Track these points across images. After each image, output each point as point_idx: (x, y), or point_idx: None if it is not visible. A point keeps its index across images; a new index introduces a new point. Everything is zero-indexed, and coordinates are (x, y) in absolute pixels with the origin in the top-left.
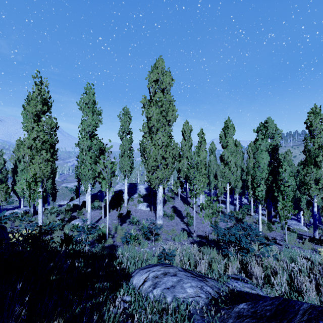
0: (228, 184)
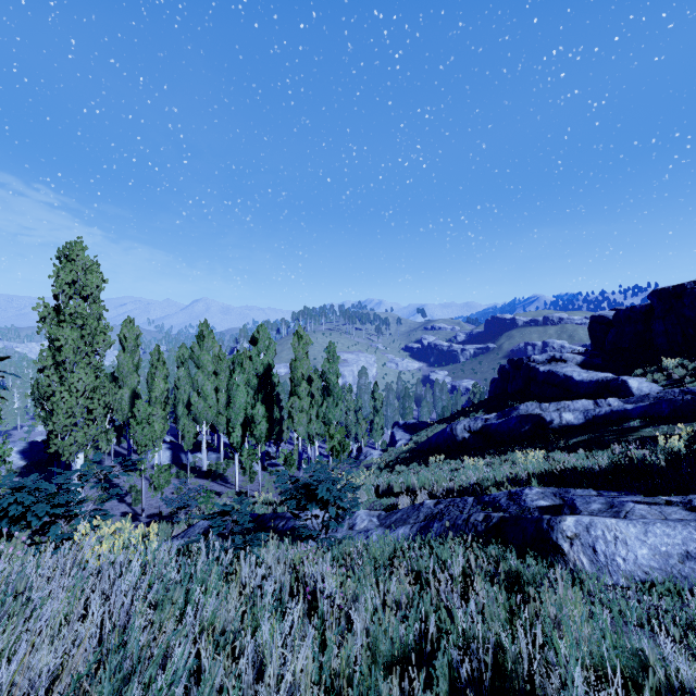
0: (205, 424)
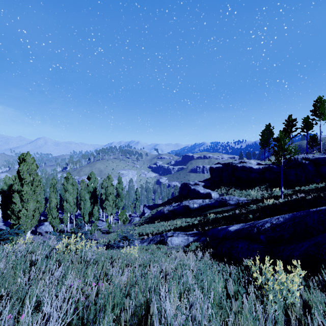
0: (69, 213)
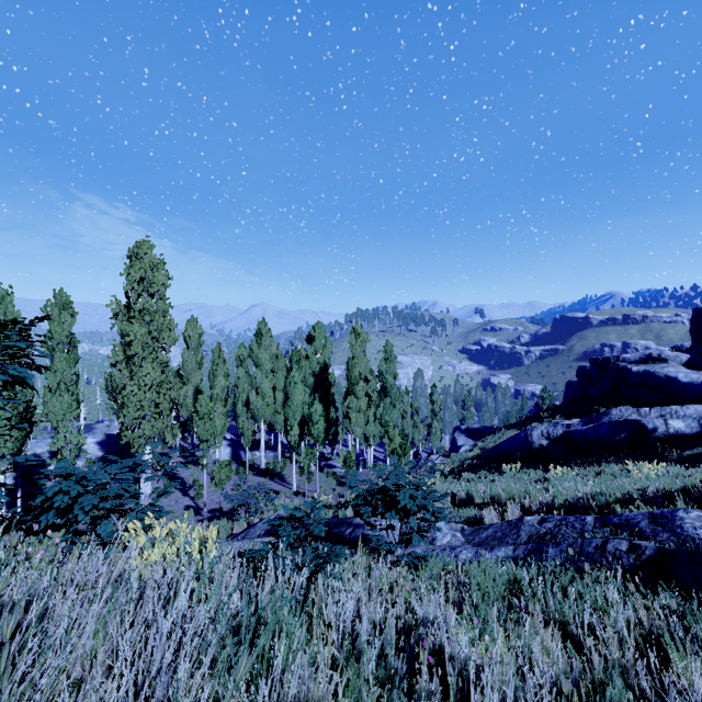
0: (263, 422)
